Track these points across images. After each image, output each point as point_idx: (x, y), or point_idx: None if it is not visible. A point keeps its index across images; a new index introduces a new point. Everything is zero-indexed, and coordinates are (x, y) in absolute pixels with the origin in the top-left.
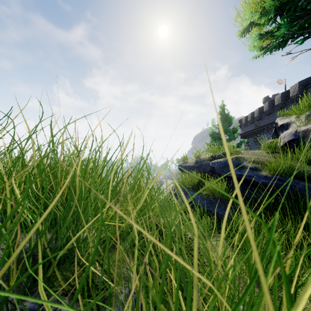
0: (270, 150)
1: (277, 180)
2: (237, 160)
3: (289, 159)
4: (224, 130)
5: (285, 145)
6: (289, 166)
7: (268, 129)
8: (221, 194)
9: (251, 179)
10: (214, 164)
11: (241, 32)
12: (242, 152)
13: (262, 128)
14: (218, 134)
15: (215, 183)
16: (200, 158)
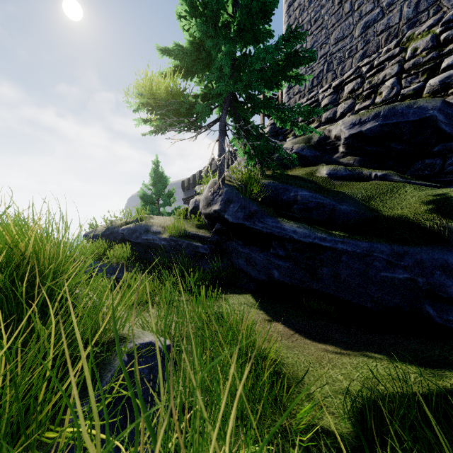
0: (179, 216)
1: (172, 240)
2: (146, 225)
3: (181, 223)
4: (158, 192)
5: (191, 212)
6: (183, 229)
7: None
8: (125, 259)
9: (155, 242)
10: (123, 229)
11: (136, 106)
12: (155, 218)
13: None
14: (150, 197)
15: (121, 249)
16: (113, 225)
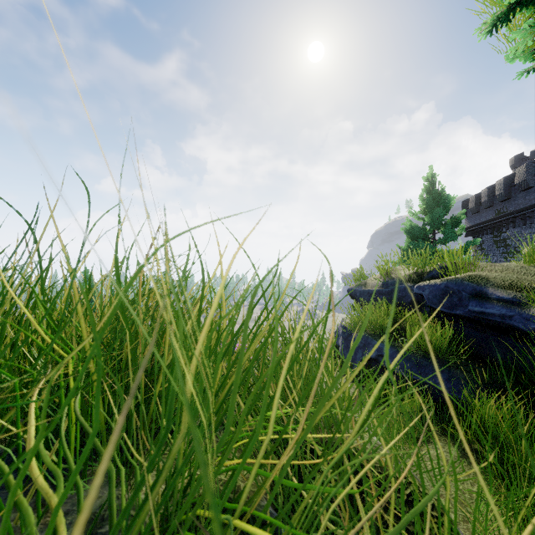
0: None
1: None
2: (473, 282)
3: None
4: (435, 222)
5: None
6: None
7: (526, 218)
8: (441, 350)
9: (507, 321)
10: (422, 288)
11: (490, 24)
12: (482, 267)
13: (511, 215)
14: (422, 229)
15: (428, 327)
16: (393, 277)
